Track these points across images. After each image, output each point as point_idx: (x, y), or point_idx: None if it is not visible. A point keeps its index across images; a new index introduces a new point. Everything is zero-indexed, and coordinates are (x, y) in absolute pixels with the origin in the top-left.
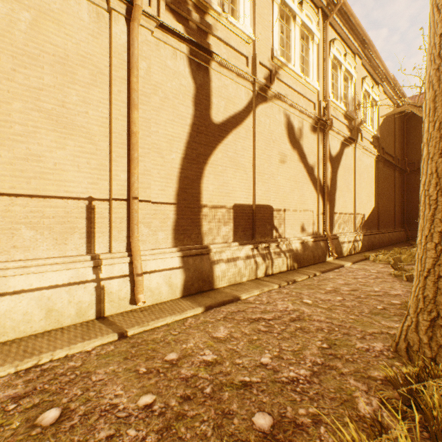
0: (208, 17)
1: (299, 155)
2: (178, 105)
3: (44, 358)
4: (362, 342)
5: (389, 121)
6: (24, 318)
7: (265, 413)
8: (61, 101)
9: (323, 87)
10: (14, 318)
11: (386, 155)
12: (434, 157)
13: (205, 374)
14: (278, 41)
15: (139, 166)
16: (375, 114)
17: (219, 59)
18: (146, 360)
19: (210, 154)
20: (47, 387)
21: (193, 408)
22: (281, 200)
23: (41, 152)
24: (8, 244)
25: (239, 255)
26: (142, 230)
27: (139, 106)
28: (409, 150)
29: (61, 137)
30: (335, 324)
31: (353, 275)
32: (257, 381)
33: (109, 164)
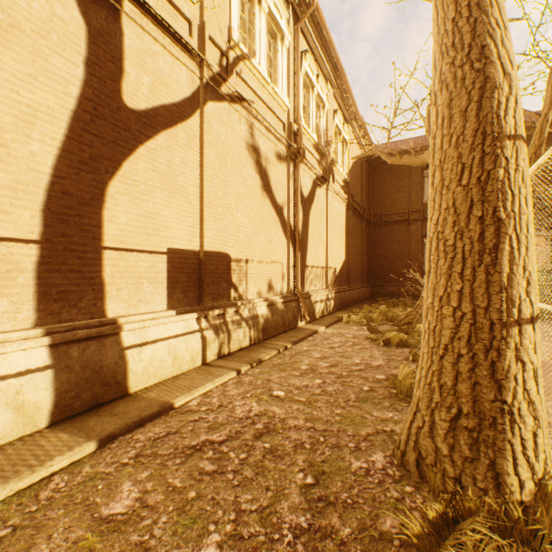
0: None
1: (266, 187)
2: (47, 51)
3: None
4: (359, 456)
5: (357, 167)
6: None
7: None
8: None
9: (294, 106)
10: None
11: (355, 204)
12: (450, 184)
13: None
14: (238, 22)
15: None
16: (345, 156)
17: (139, 1)
18: None
19: (123, 160)
20: None
21: None
22: (242, 247)
23: None
24: None
25: (177, 331)
26: None
27: None
28: (374, 201)
29: None
30: (319, 430)
31: (329, 344)
32: None
33: None
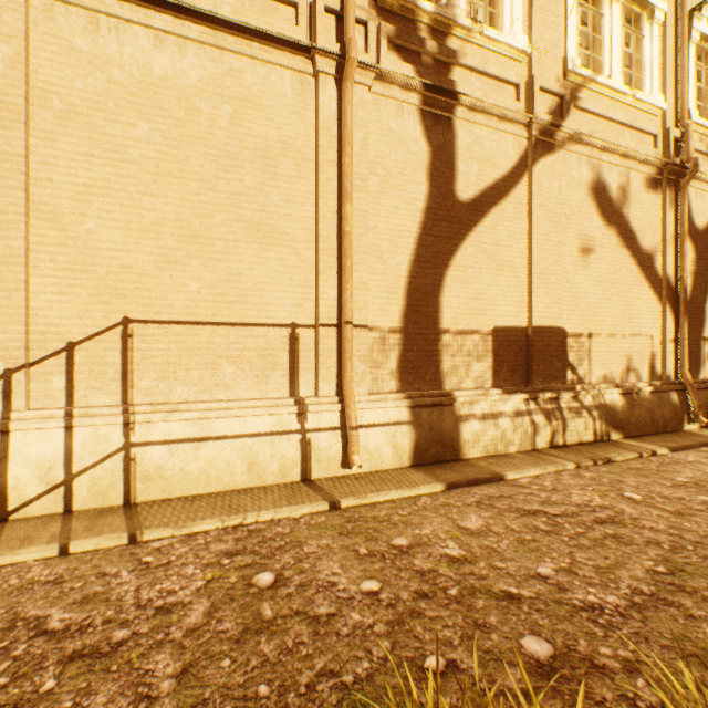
0: (450, 40)
1: (620, 234)
2: (405, 183)
3: (250, 518)
4: None
5: None
6: (227, 469)
7: (541, 638)
8: (262, 204)
9: (675, 101)
10: (218, 467)
11: None
12: None
13: (448, 572)
14: (577, 42)
15: (353, 279)
16: None
17: (468, 101)
18: (366, 540)
19: (455, 250)
20: (257, 549)
21: (432, 608)
22: (582, 318)
23: (241, 270)
24: (210, 381)
25: (503, 410)
26: (356, 367)
27: (353, 194)
28: None
29: (261, 249)
30: (687, 540)
31: None
32: (530, 596)
33: (315, 279)
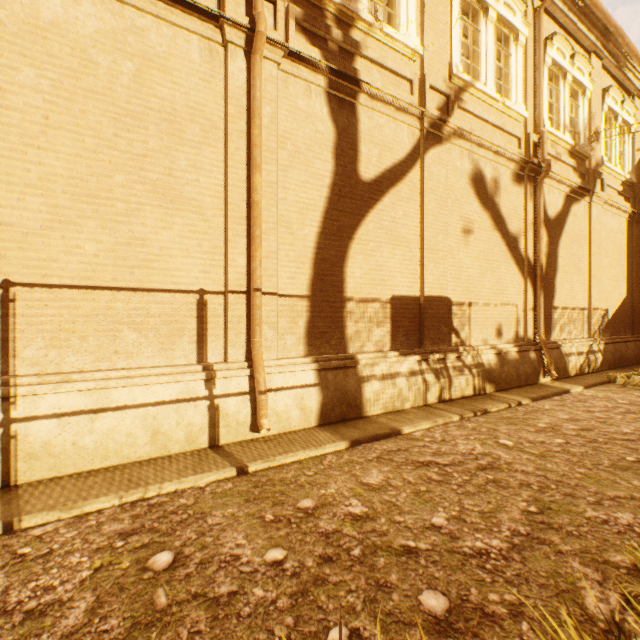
0: (354, 32)
1: (493, 219)
2: (313, 160)
3: (151, 491)
4: (597, 509)
5: None
6: (128, 440)
7: (437, 592)
8: (168, 168)
9: (534, 111)
10: (117, 439)
11: None
12: None
13: (352, 531)
14: (460, 51)
15: (262, 247)
16: (627, 145)
17: (370, 90)
18: (272, 505)
19: (358, 225)
20: (156, 526)
21: (336, 573)
22: (464, 289)
23: (145, 234)
24: (110, 348)
25: (400, 370)
26: (266, 332)
27: (262, 166)
28: None
29: (167, 214)
30: (550, 480)
31: (585, 407)
32: (427, 548)
33: (224, 246)
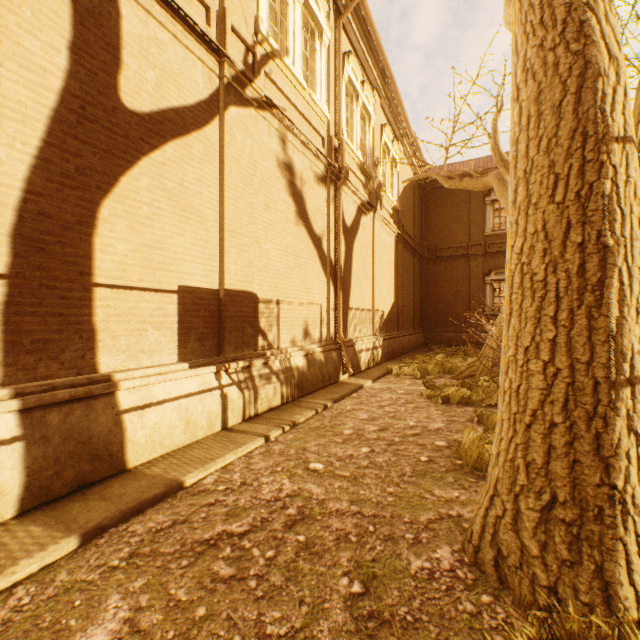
0: None
1: (301, 213)
2: (17, 30)
3: None
4: (419, 552)
5: (409, 192)
6: None
7: None
8: None
9: (335, 117)
10: None
11: (406, 236)
12: (540, 202)
13: None
14: (268, 12)
15: None
16: (395, 179)
17: None
18: None
19: (120, 174)
20: None
21: None
22: (272, 285)
23: None
24: None
25: (190, 389)
26: None
27: None
28: (428, 233)
29: None
30: (368, 516)
31: (377, 402)
32: None
33: None
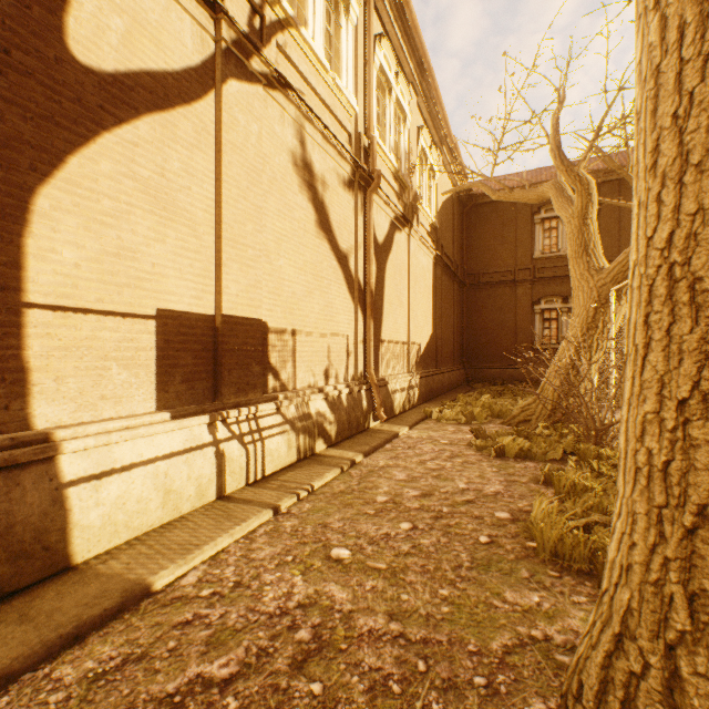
0: None
1: (323, 224)
2: None
3: None
4: None
5: (448, 208)
6: None
7: None
8: None
9: (365, 111)
10: None
11: (445, 258)
12: (707, 160)
13: None
14: None
15: None
16: (433, 191)
17: None
18: None
19: (68, 152)
20: None
21: None
22: (286, 311)
23: None
24: None
25: (172, 447)
26: None
27: None
28: (469, 255)
29: None
30: (415, 643)
31: (417, 455)
32: None
33: None
